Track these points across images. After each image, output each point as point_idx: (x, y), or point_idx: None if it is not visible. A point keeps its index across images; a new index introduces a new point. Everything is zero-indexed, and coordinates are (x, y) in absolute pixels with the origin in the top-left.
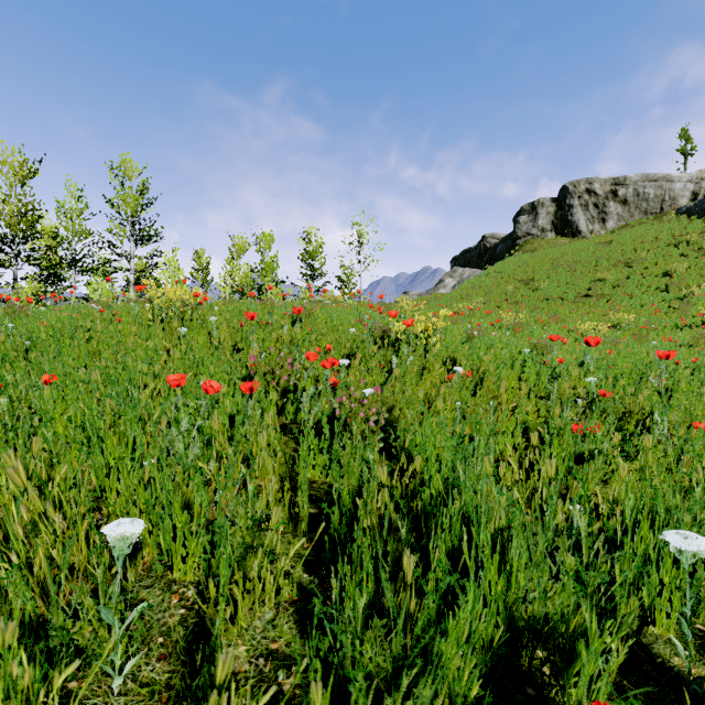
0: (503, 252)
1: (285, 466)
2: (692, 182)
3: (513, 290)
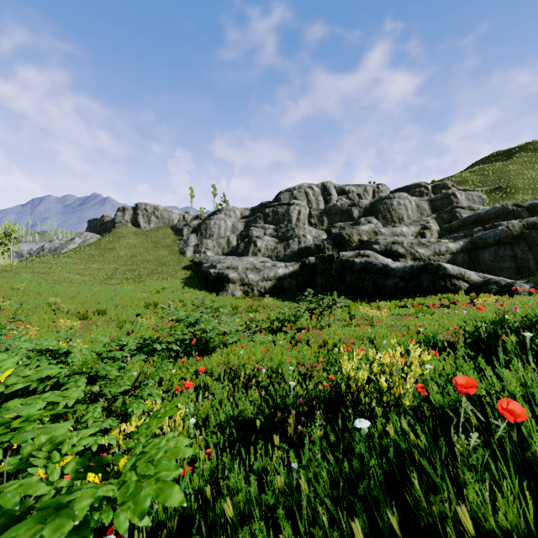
0: (111, 227)
1: None
2: (179, 215)
3: (97, 254)
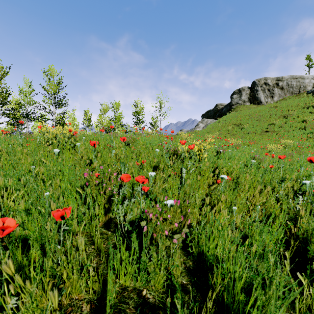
0: (226, 112)
1: (98, 281)
2: (313, 79)
3: (231, 129)
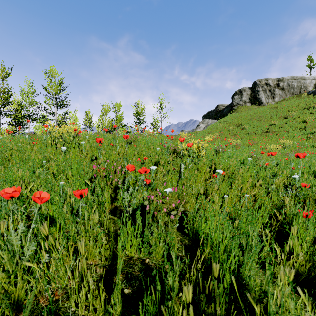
0: (227, 112)
1: (109, 249)
2: (314, 80)
3: (232, 129)
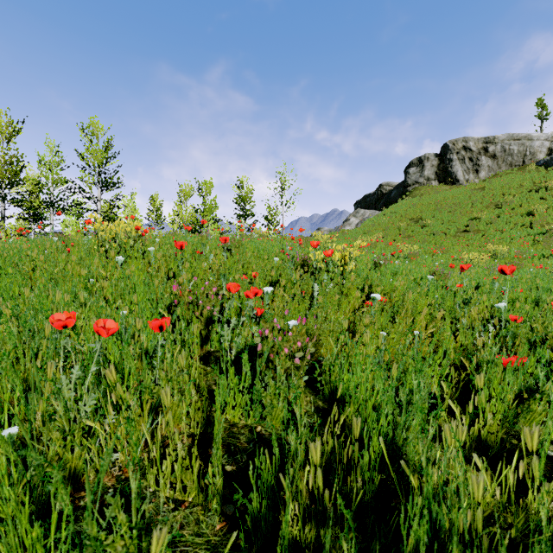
0: (397, 197)
1: (201, 410)
2: (548, 140)
3: (406, 226)
